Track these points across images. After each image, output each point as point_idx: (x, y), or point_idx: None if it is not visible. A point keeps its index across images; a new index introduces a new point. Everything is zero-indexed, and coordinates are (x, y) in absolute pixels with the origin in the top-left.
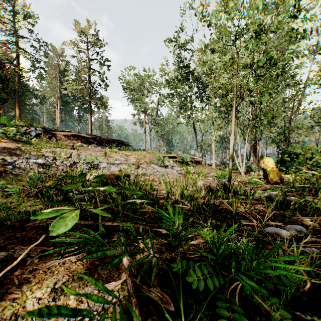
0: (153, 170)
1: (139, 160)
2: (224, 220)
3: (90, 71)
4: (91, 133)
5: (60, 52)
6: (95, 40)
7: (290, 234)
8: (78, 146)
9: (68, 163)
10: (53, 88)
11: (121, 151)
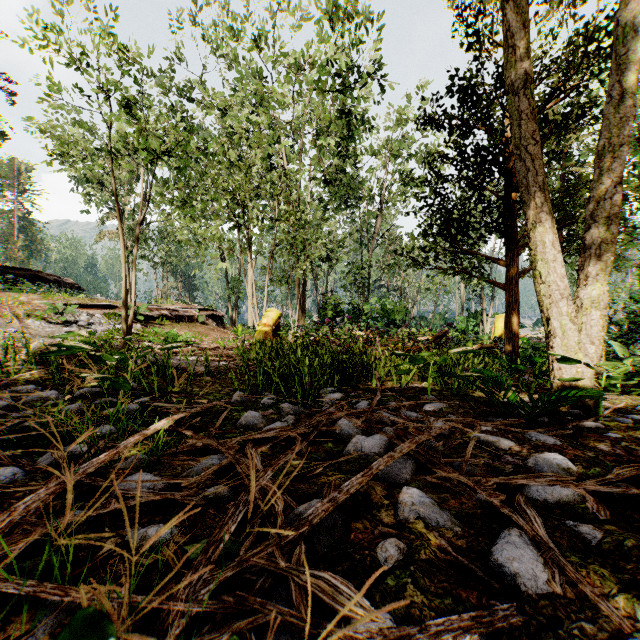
0: (8, 330)
1: None
2: None
3: None
4: None
5: None
6: None
7: None
8: None
9: None
10: None
11: None
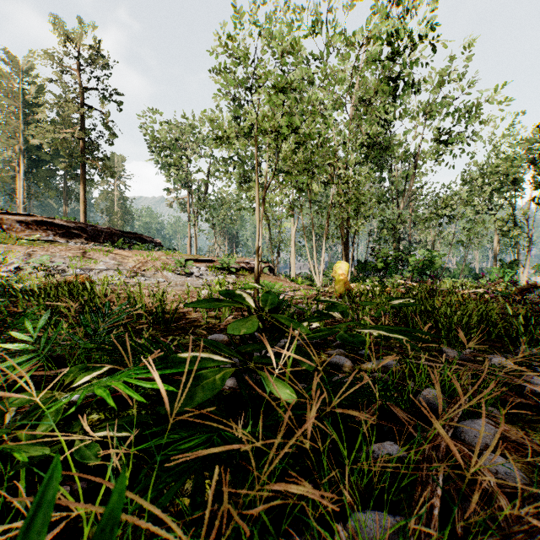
0: (159, 280)
1: (142, 265)
2: (173, 332)
3: (81, 109)
4: (84, 220)
5: (26, 67)
6: (92, 55)
7: (227, 339)
8: (48, 241)
9: (3, 268)
10: (11, 133)
11: (117, 250)
